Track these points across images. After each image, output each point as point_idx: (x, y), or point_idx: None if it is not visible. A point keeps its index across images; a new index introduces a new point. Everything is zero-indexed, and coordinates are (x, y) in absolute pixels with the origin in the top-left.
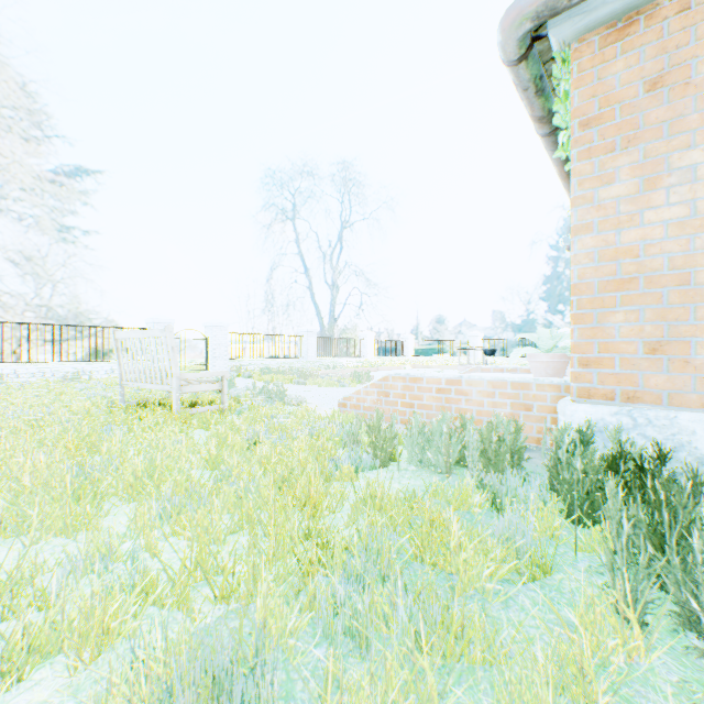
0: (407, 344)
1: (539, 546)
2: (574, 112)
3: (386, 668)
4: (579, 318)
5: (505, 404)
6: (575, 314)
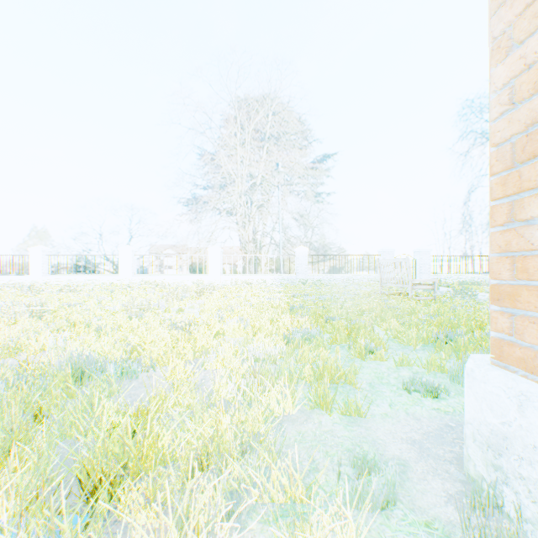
0: None
1: None
2: None
3: None
4: None
5: None
6: None
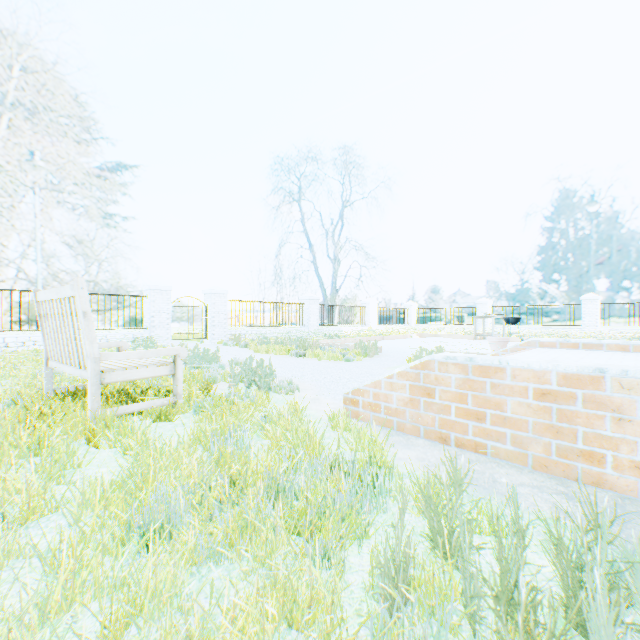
0: (410, 312)
1: None
2: None
3: None
4: None
5: None
6: None
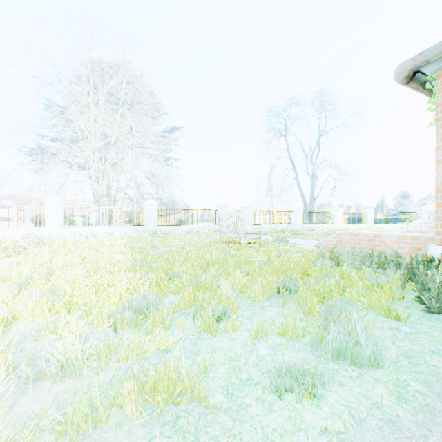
0: (367, 216)
1: (381, 281)
2: (437, 105)
3: (323, 286)
4: (440, 204)
5: (405, 247)
6: (438, 202)
